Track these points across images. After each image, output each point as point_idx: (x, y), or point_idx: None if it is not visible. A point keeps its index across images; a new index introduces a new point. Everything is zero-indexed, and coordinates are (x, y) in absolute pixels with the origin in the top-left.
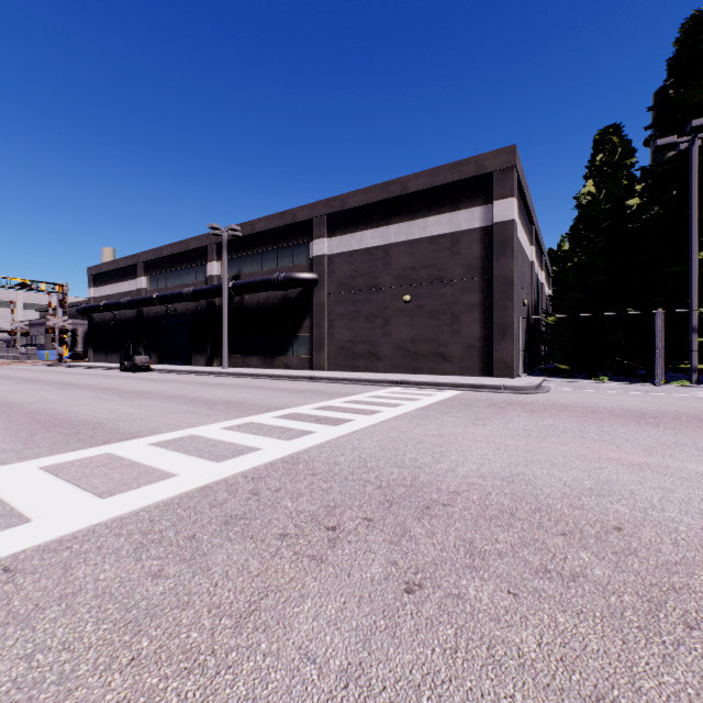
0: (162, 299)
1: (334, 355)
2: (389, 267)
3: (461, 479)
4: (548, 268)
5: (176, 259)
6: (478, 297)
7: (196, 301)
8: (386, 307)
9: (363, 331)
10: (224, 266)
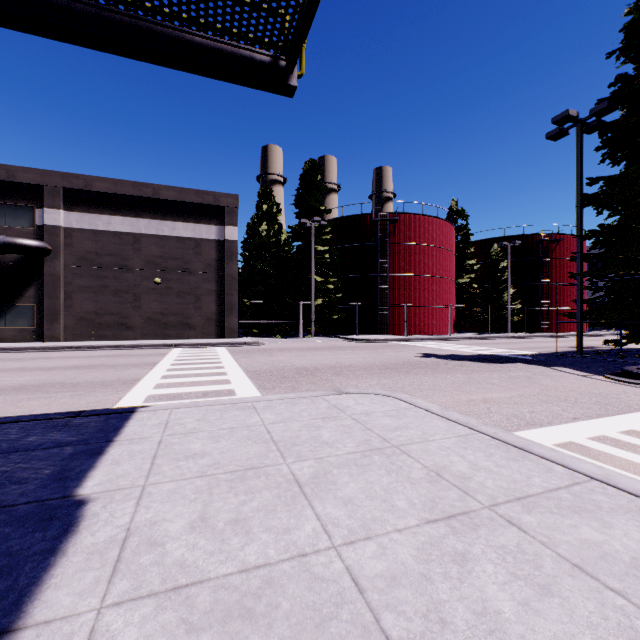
0: None
1: (73, 326)
2: (140, 252)
3: (310, 365)
4: None
5: None
6: (215, 285)
7: None
8: (137, 285)
9: (111, 304)
10: None
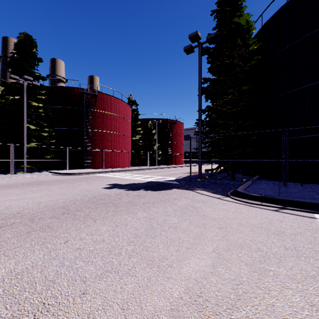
0: None
1: None
2: None
3: None
4: None
5: None
6: None
7: None
8: None
9: None
10: None
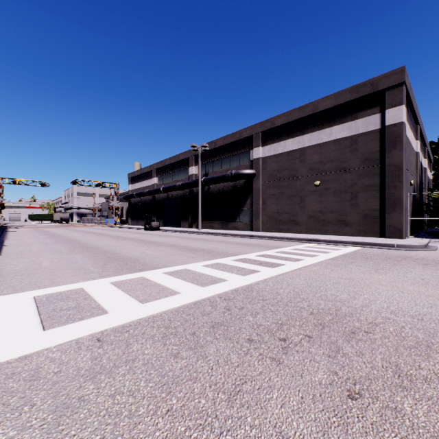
0: (165, 189)
1: (266, 221)
2: (304, 163)
3: (376, 313)
4: (430, 156)
5: (172, 166)
6: (372, 180)
7: (183, 190)
8: (301, 189)
9: (285, 206)
10: (199, 168)
